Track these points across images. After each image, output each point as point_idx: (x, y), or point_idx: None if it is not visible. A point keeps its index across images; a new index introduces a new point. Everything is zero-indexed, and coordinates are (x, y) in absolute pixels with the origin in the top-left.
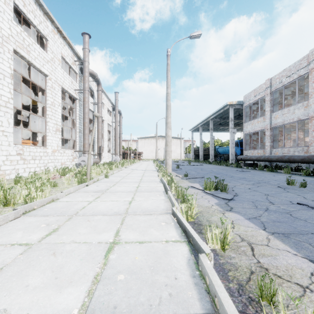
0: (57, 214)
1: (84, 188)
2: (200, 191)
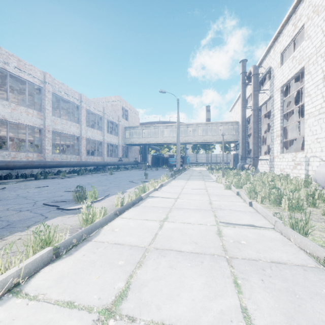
0: (218, 195)
1: (262, 219)
2: (95, 203)
